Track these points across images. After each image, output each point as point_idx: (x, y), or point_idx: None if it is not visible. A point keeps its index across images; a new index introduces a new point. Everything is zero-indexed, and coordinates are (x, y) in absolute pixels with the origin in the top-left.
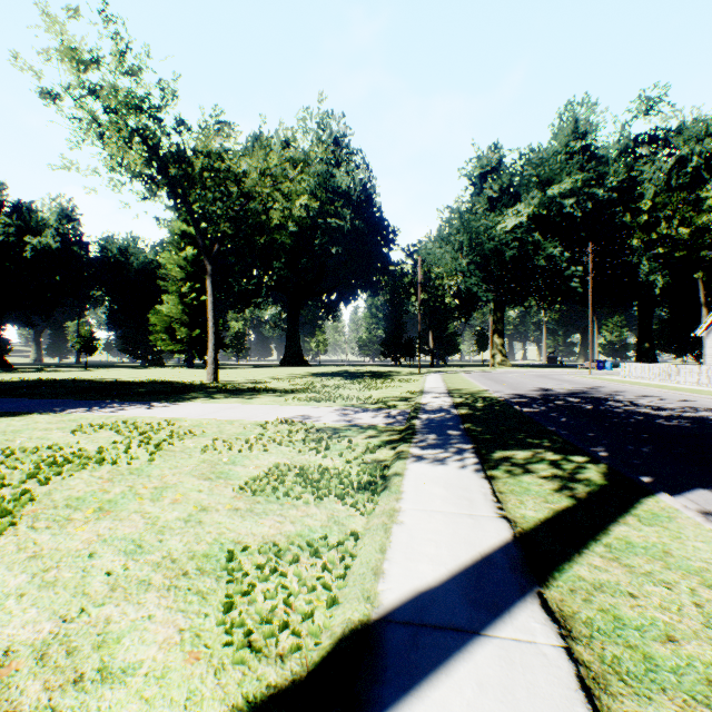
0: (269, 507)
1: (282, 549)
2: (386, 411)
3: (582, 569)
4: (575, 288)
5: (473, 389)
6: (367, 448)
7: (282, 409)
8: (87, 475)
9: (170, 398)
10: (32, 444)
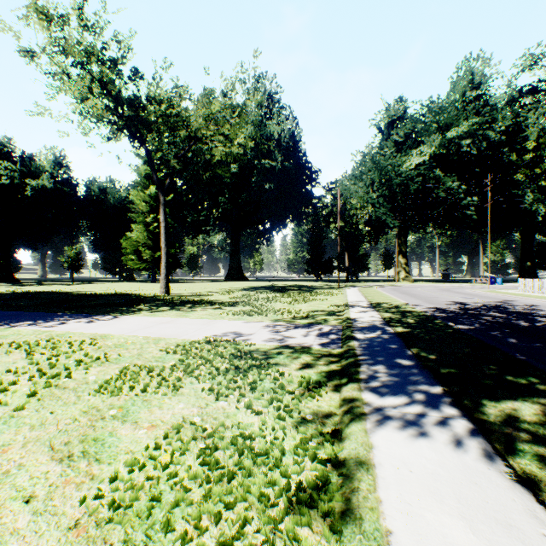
0: None
1: None
2: (317, 327)
3: None
4: (469, 216)
5: (394, 303)
6: (304, 388)
7: (214, 325)
8: None
9: (117, 311)
10: None
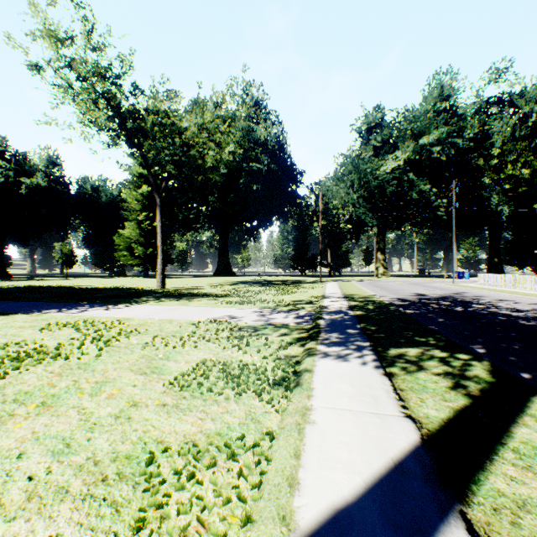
0: (193, 403)
1: (200, 450)
2: (296, 312)
3: (498, 480)
4: (441, 216)
5: (364, 294)
6: (281, 345)
7: (212, 311)
8: (41, 369)
9: (126, 301)
10: (5, 340)
